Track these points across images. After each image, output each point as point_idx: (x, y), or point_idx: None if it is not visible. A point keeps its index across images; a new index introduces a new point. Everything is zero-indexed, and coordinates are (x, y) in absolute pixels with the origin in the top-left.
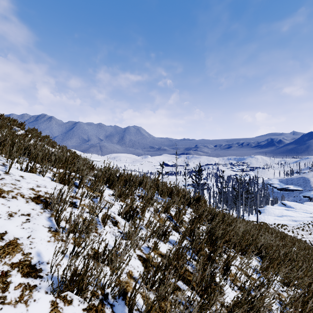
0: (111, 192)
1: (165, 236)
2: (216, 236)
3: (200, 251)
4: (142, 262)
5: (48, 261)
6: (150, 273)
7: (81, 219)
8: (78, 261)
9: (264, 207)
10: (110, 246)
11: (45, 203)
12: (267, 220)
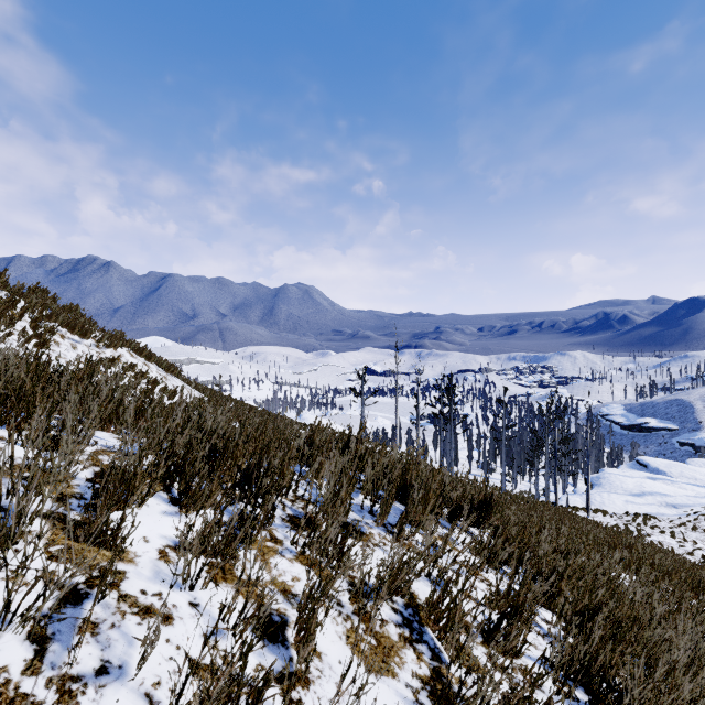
0: (178, 532)
1: None
2: None
3: None
4: None
5: None
6: None
7: None
8: None
9: (600, 473)
10: None
11: None
12: (609, 505)
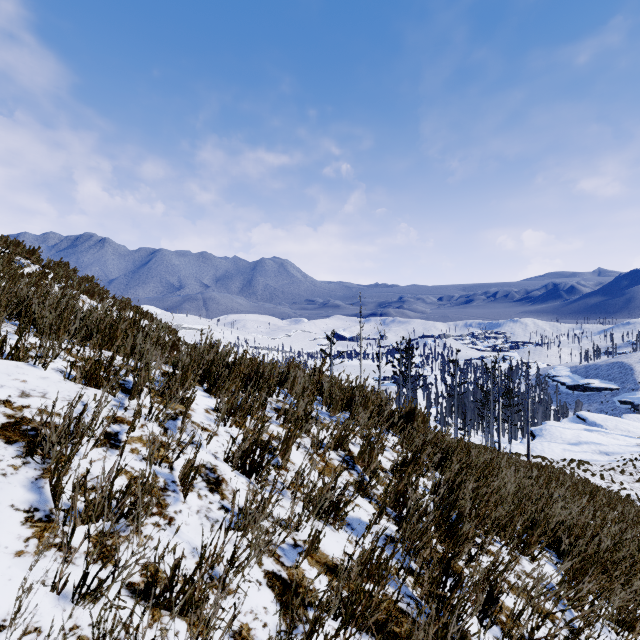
0: (212, 404)
1: (336, 512)
2: (460, 512)
3: (422, 548)
4: (278, 594)
5: (3, 622)
6: (296, 639)
7: (127, 480)
8: (99, 610)
9: (542, 425)
10: (196, 553)
11: (32, 439)
12: (549, 453)
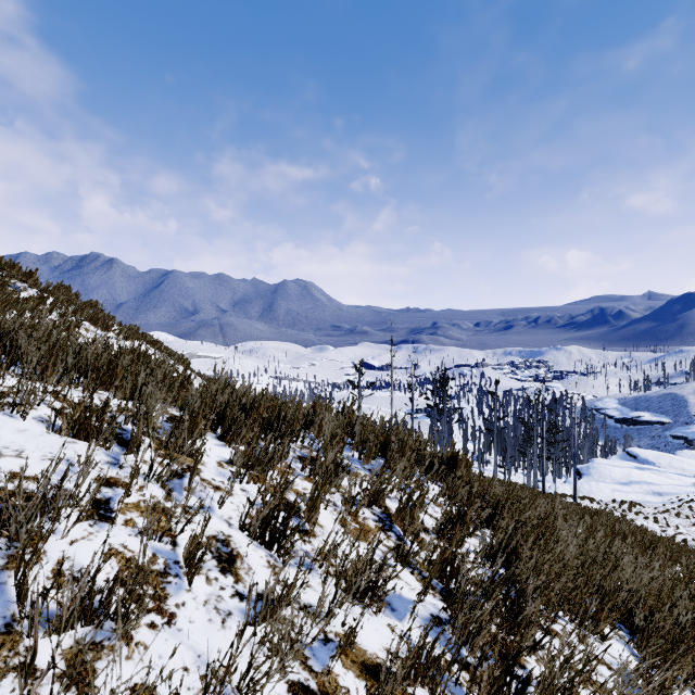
0: (226, 455)
1: (374, 592)
2: (521, 589)
3: (477, 634)
4: None
5: None
6: None
7: (117, 565)
8: None
9: (589, 463)
10: (202, 663)
11: None
12: (597, 493)
